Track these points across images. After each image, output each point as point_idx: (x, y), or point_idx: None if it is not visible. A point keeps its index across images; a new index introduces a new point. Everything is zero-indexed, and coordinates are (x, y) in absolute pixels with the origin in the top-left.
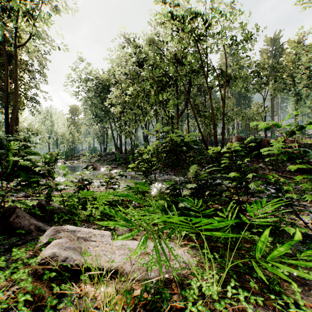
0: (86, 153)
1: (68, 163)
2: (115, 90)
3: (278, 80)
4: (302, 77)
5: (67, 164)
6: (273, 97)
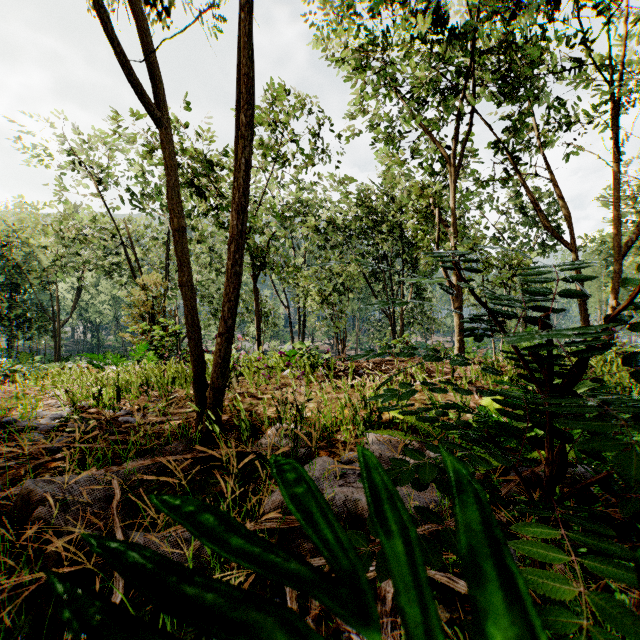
0: None
1: None
2: None
3: None
4: None
5: None
6: None
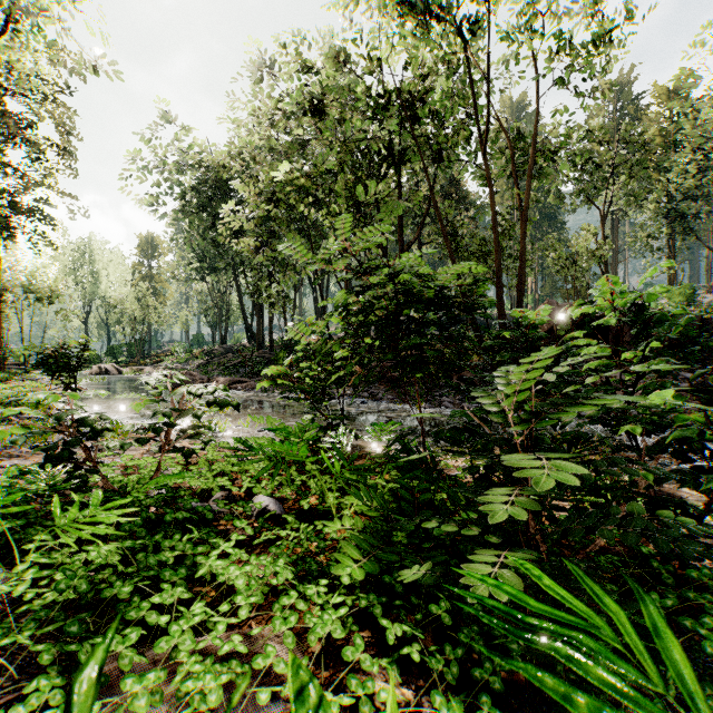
0: (177, 349)
1: (128, 371)
2: (242, 187)
3: (639, 171)
4: (689, 169)
5: (124, 374)
6: (617, 220)
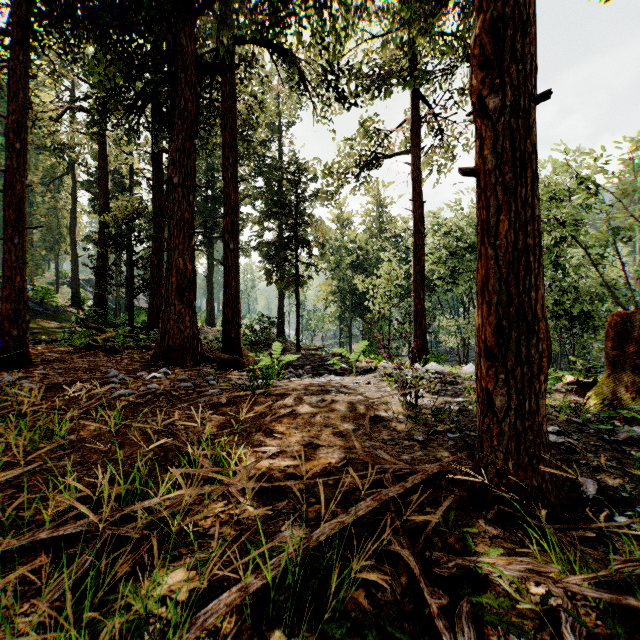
0: None
1: None
2: None
3: None
4: None
5: None
6: None
